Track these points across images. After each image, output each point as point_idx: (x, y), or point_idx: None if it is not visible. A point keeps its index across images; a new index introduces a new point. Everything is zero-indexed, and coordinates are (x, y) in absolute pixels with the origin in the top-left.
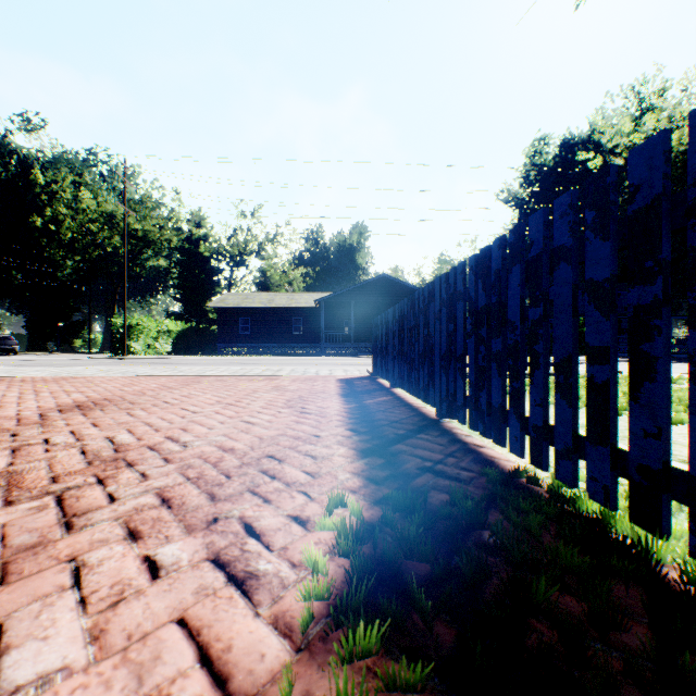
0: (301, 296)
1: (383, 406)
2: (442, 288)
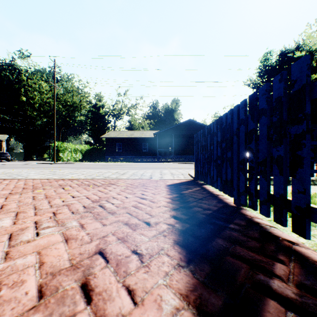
0: (147, 132)
1: None
2: None
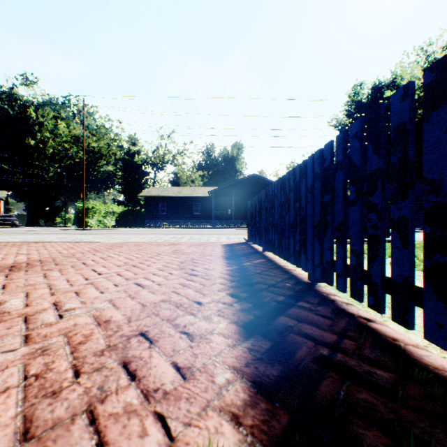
0: (200, 189)
1: (259, 268)
2: (315, 164)
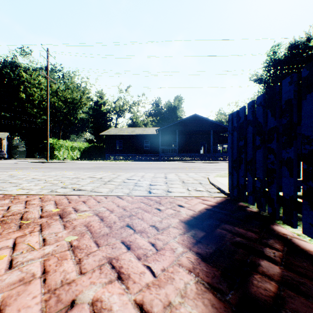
0: (149, 129)
1: None
2: None
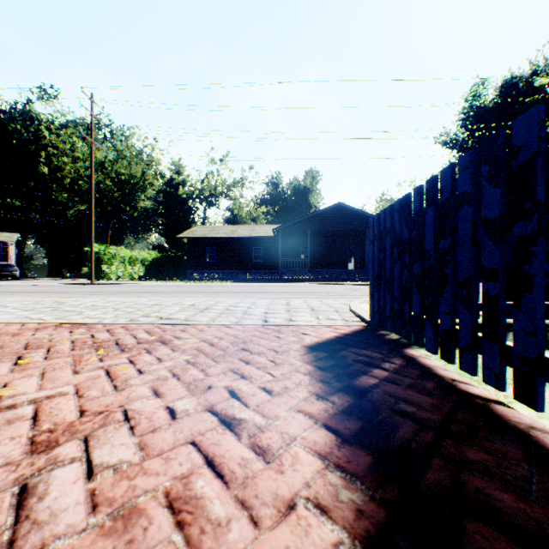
0: (261, 227)
1: None
2: None
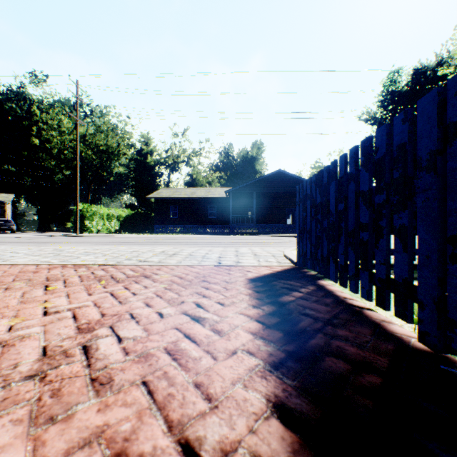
0: (216, 189)
1: None
2: None
